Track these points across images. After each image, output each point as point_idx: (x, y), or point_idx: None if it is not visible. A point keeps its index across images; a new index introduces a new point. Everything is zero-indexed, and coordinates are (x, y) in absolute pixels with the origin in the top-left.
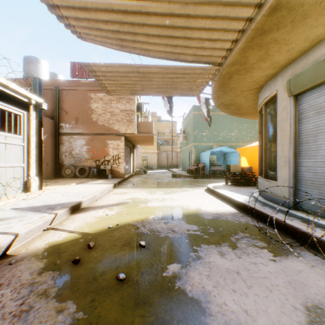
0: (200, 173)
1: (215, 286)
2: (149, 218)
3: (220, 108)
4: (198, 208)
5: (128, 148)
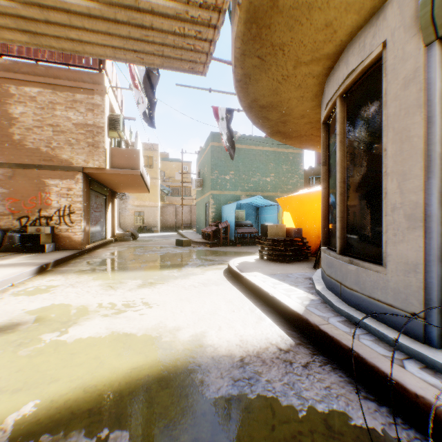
0: (220, 239)
1: None
2: (4, 423)
3: (251, 115)
4: (197, 339)
5: (100, 195)
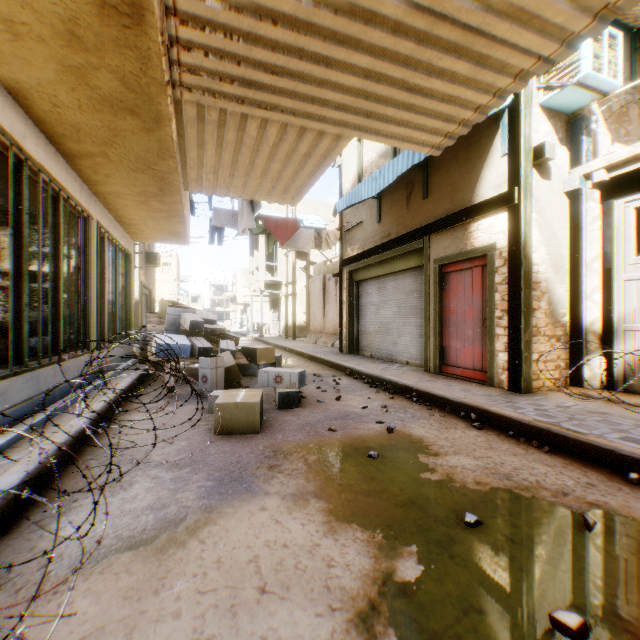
0: None
1: (317, 544)
2: None
3: None
4: None
5: None
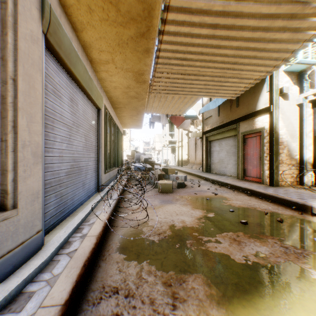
0: None
1: (189, 211)
2: (313, 269)
3: None
4: None
5: None
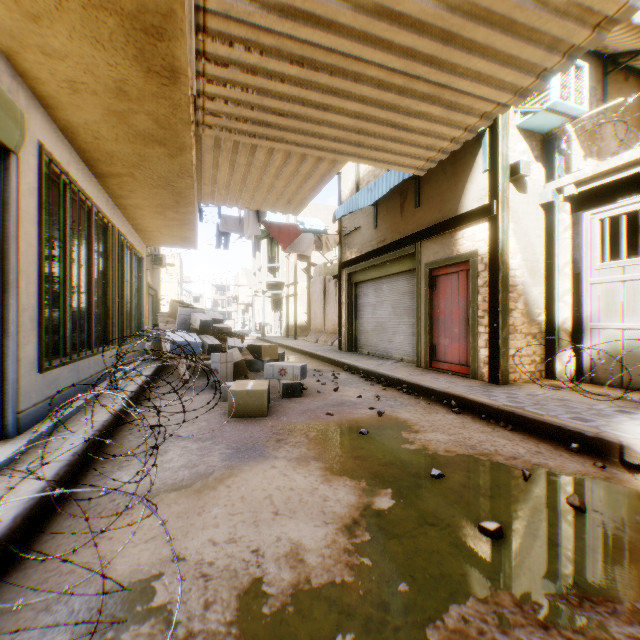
0: None
1: (316, 488)
2: None
3: None
4: None
5: None
